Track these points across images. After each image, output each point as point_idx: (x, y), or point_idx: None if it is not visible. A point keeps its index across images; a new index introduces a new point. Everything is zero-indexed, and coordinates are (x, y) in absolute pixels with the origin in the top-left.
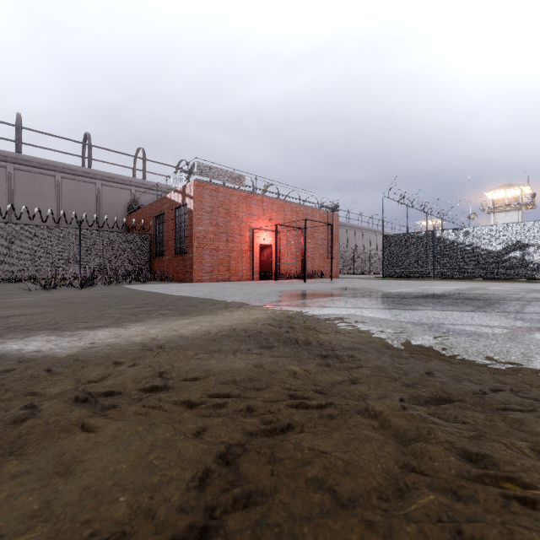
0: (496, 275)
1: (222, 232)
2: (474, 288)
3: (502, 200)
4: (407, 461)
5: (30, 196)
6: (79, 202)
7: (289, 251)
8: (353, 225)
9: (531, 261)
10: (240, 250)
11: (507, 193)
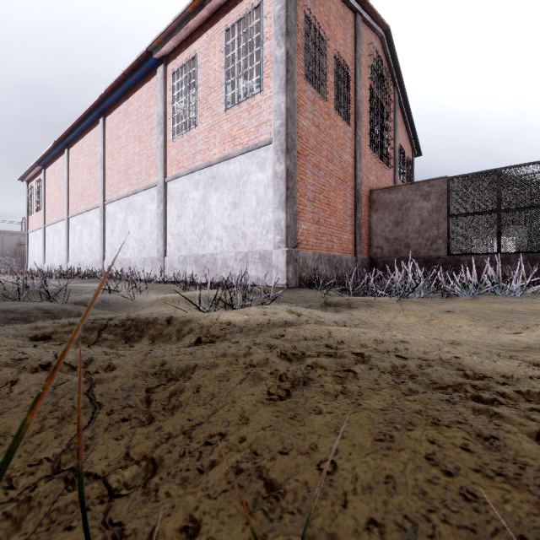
0: None
1: None
2: None
3: None
4: None
5: None
6: None
7: None
8: None
9: None
10: None
11: None
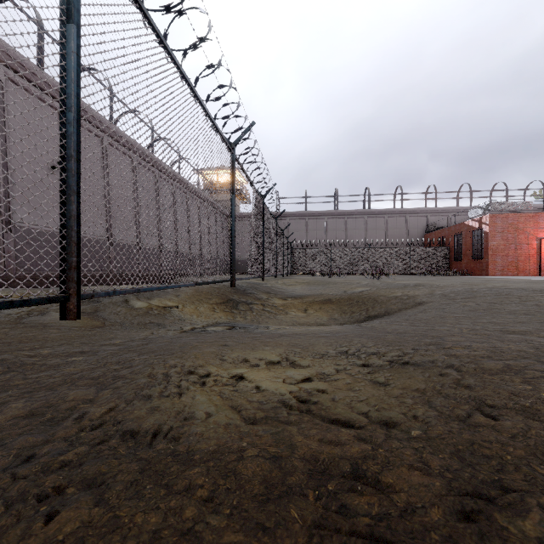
0: None
1: (511, 243)
2: None
3: None
4: None
5: (374, 230)
6: (396, 229)
7: None
8: None
9: None
10: (527, 254)
11: None
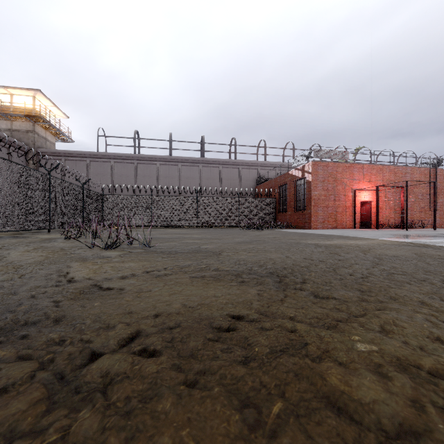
0: None
1: (330, 194)
2: None
3: None
4: None
5: (208, 180)
6: (230, 180)
7: (387, 206)
8: None
9: None
10: (344, 206)
11: None
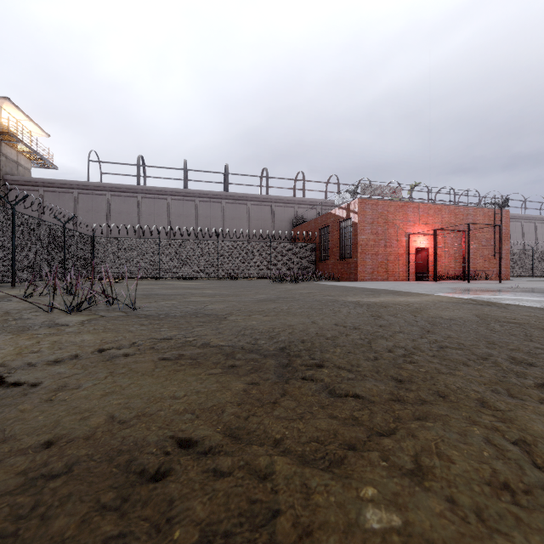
0: None
1: (381, 239)
2: None
3: None
4: (529, 317)
5: (234, 220)
6: (261, 221)
7: (447, 253)
8: (533, 216)
9: None
10: (397, 253)
11: None
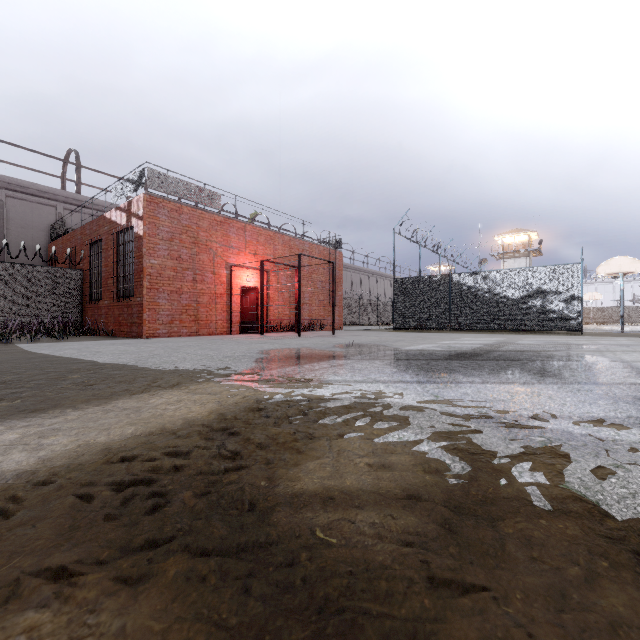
0: (516, 326)
1: (186, 268)
2: (502, 342)
3: (511, 245)
4: None
5: None
6: None
7: (281, 296)
8: (359, 268)
9: (551, 311)
10: (214, 293)
11: (516, 239)
